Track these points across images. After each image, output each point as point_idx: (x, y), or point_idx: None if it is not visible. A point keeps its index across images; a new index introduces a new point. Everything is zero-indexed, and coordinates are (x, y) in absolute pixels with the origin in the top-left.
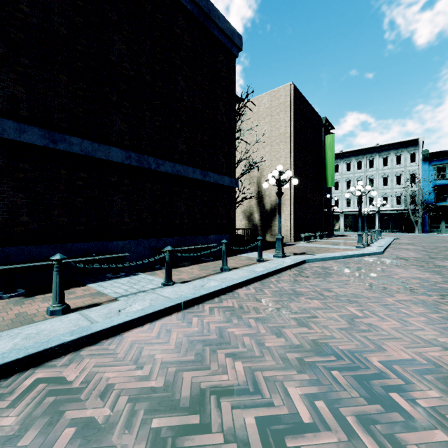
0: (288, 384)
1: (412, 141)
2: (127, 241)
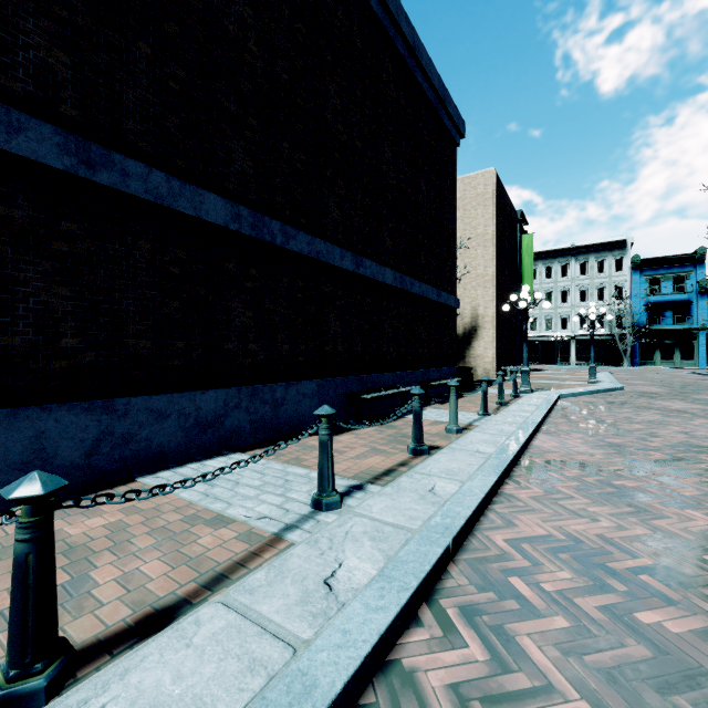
0: (700, 457)
1: (619, 243)
2: (394, 373)
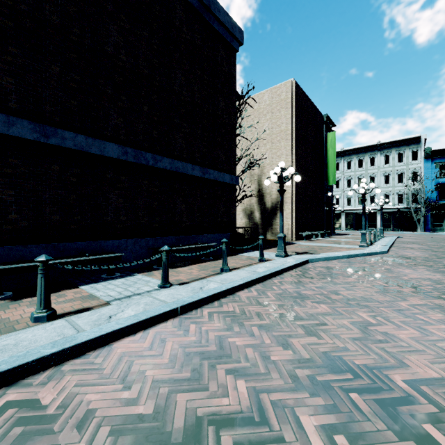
0: (300, 411)
1: (414, 139)
2: (124, 240)
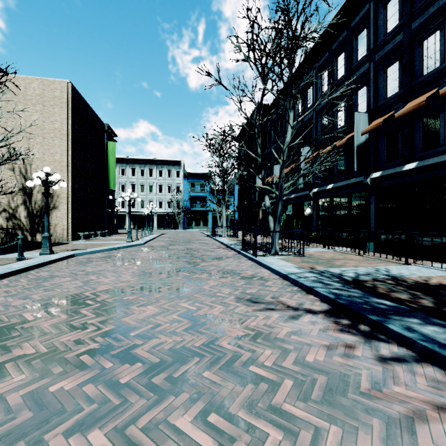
0: (25, 313)
1: (178, 162)
2: None
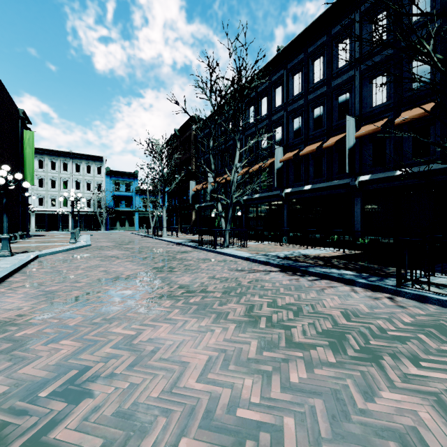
0: (102, 288)
1: (99, 157)
2: None
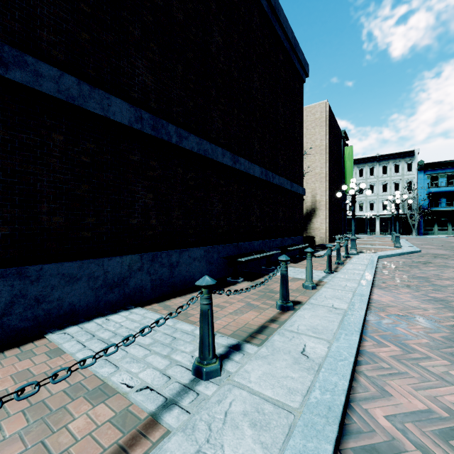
0: None
1: (409, 152)
2: (261, 241)
